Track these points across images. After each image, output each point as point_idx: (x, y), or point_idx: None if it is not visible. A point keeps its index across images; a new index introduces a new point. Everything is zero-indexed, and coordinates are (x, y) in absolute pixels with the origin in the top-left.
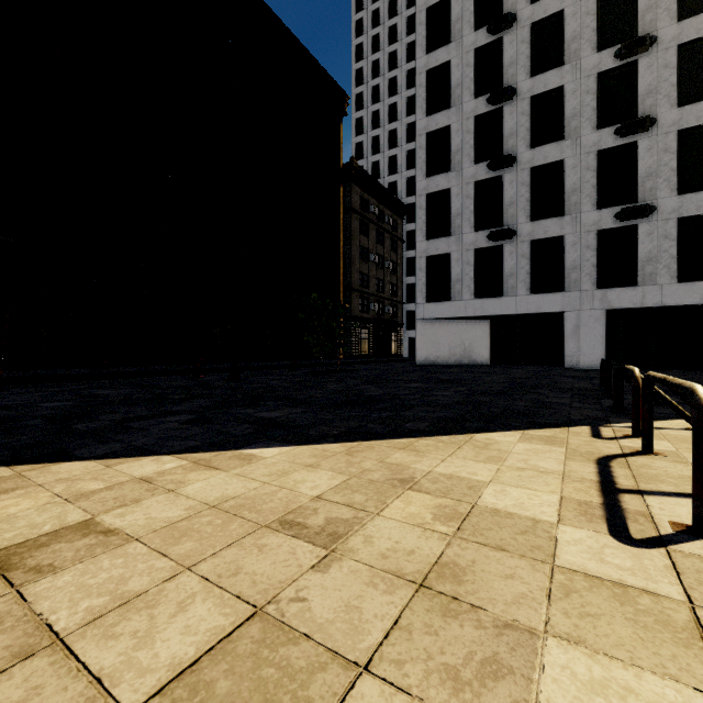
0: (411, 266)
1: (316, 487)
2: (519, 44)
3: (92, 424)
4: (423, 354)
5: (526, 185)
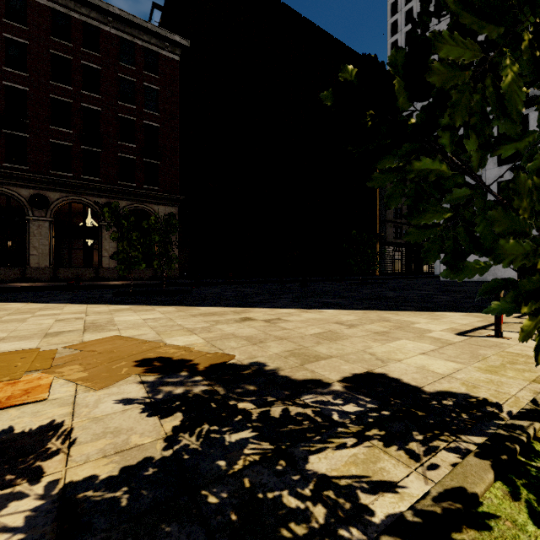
0: None
1: (348, 318)
2: None
3: (253, 300)
4: None
5: None
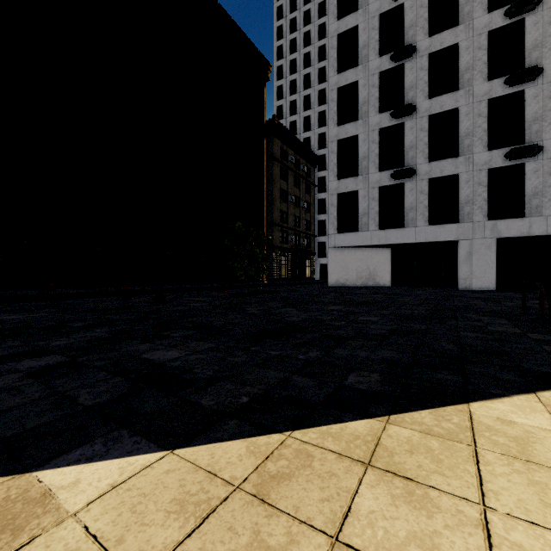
0: (322, 206)
1: None
2: (418, 8)
3: None
4: (334, 277)
5: (425, 130)
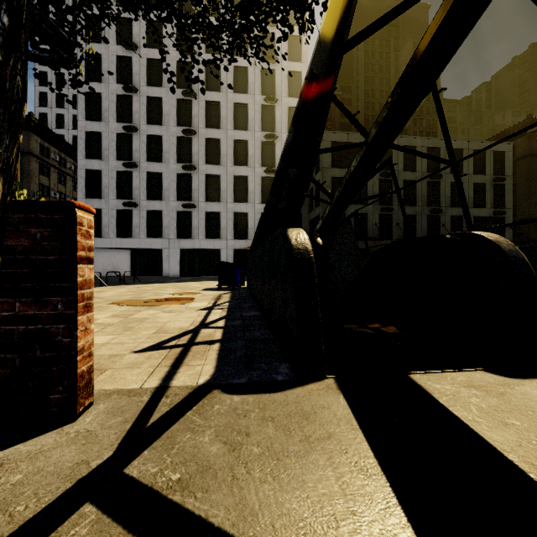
0: None
1: None
2: (141, 104)
3: None
4: None
5: (145, 180)
